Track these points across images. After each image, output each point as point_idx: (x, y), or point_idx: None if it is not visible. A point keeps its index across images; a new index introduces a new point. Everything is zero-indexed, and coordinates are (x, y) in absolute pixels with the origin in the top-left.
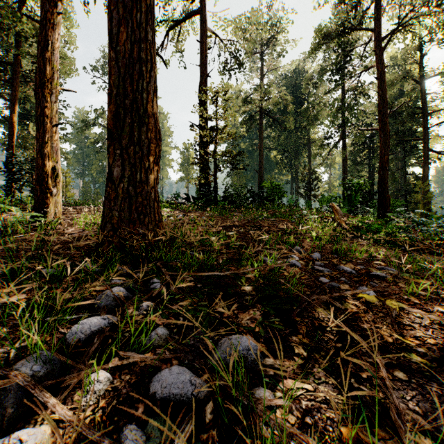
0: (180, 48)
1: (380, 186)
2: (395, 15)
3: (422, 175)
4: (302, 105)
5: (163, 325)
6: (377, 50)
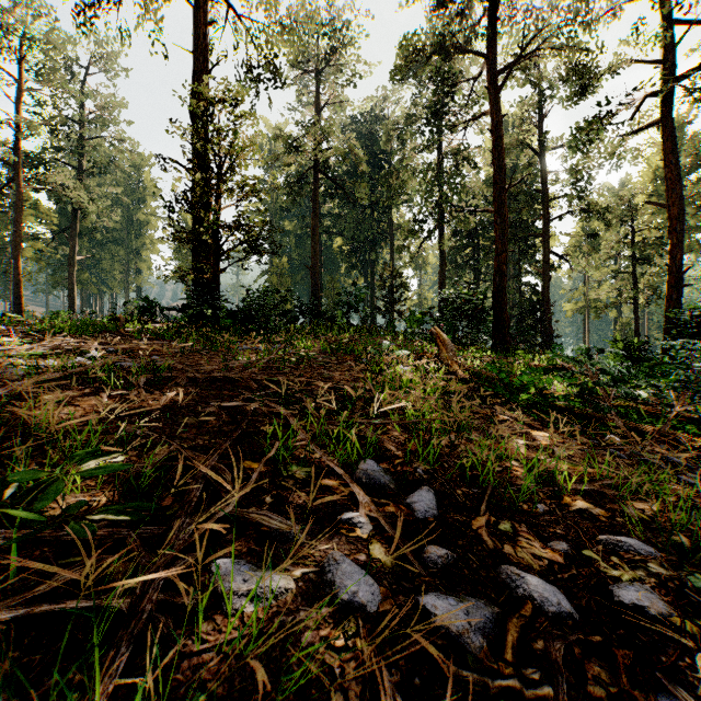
0: (156, 15)
1: (496, 301)
2: (513, 44)
3: (542, 287)
4: (381, 168)
5: None
6: (491, 88)
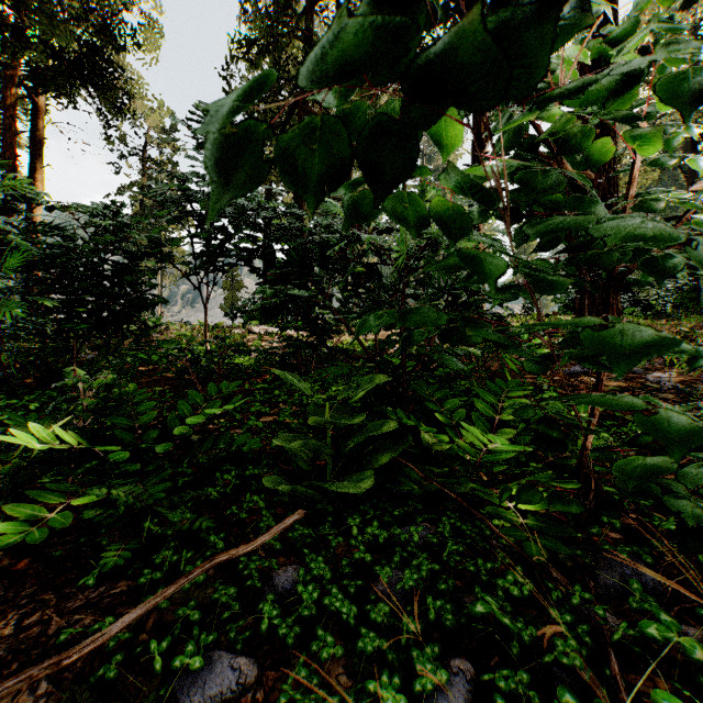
0: None
1: None
2: None
3: None
4: None
5: (681, 370)
6: None
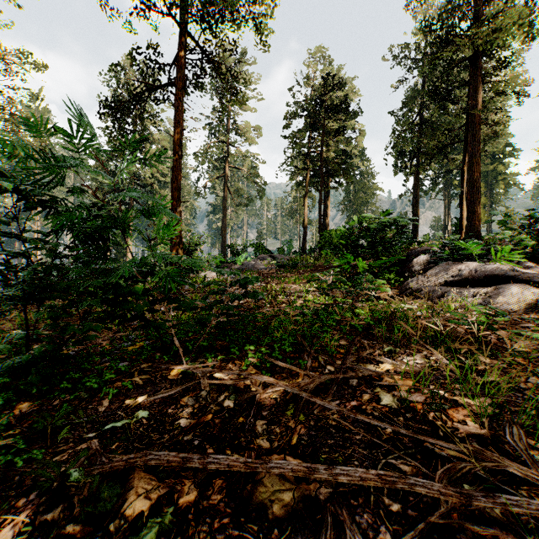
0: None
1: None
2: None
3: None
4: None
5: None
6: None
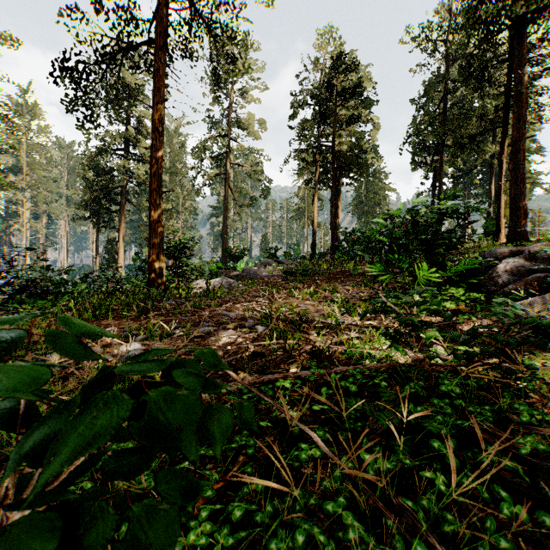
0: None
1: None
2: None
3: None
4: None
5: None
6: None
